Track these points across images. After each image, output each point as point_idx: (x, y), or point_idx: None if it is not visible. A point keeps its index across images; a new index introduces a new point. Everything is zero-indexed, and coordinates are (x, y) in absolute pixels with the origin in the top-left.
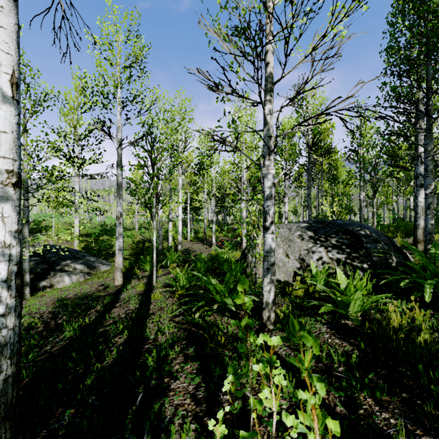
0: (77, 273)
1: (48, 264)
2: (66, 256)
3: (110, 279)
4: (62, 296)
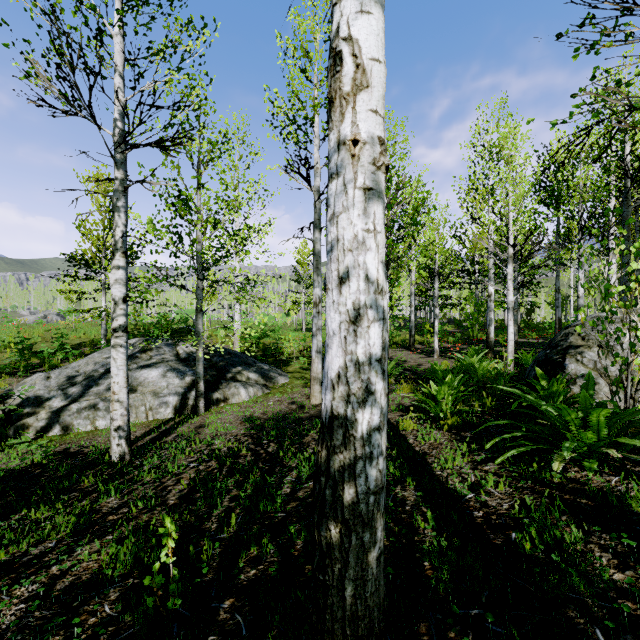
0: (253, 384)
1: (216, 370)
2: (234, 361)
3: (299, 395)
4: (252, 414)
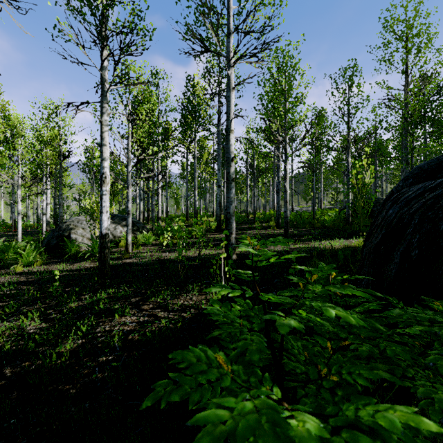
0: None
1: None
2: None
3: None
4: None
